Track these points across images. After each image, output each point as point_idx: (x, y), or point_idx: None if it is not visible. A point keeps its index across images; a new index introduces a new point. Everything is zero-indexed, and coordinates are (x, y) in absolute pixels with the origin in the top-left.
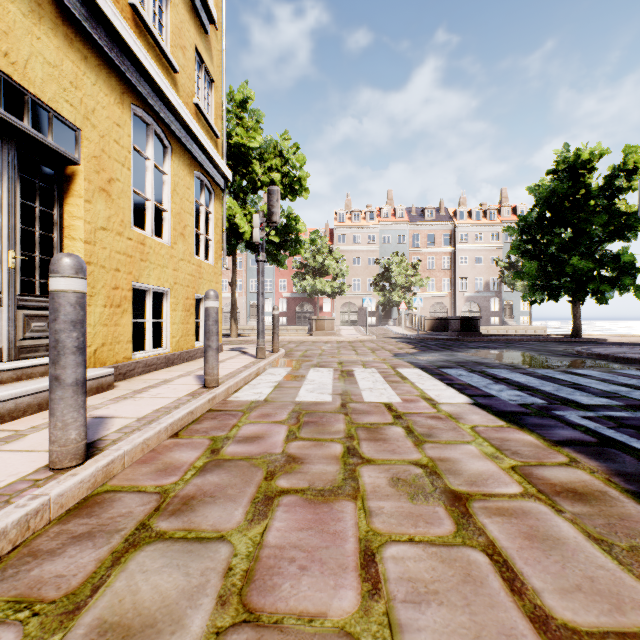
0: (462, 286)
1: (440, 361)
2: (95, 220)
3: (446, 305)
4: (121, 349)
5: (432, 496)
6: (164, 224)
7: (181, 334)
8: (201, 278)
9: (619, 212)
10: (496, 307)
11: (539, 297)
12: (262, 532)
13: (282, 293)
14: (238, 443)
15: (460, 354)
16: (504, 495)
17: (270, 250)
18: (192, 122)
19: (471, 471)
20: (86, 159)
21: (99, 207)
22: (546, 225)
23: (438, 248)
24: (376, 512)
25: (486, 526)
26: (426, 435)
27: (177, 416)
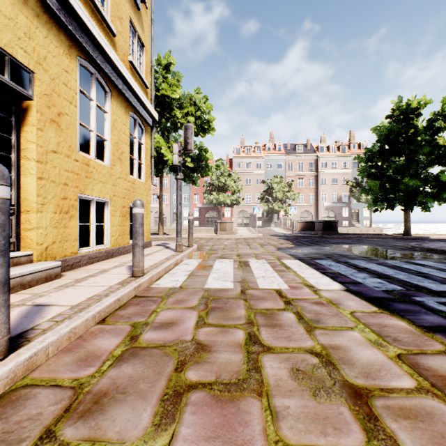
0: (322, 199)
1: (312, 254)
2: (46, 144)
3: (311, 212)
4: (69, 246)
5: (333, 392)
6: (105, 150)
7: (119, 234)
8: (134, 192)
9: (438, 145)
10: (346, 214)
11: (380, 206)
12: (168, 443)
13: (196, 204)
14: (155, 329)
15: (326, 248)
16: (401, 390)
17: (187, 173)
18: (127, 74)
19: (362, 360)
20: (38, 96)
21: (50, 134)
22: (385, 155)
23: (306, 172)
24: (282, 413)
25: (396, 433)
26: (314, 321)
27: (105, 304)
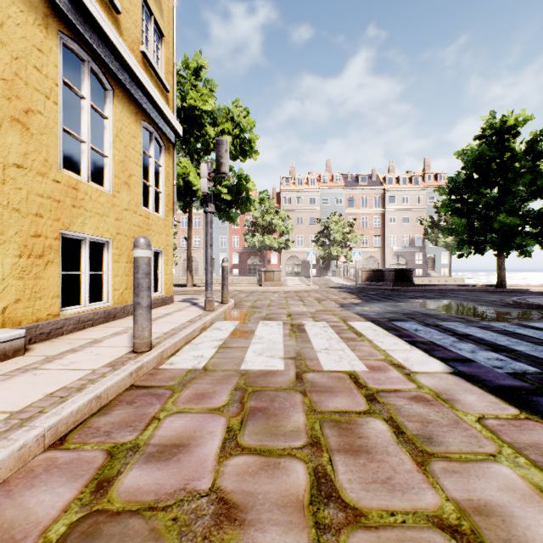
0: (391, 242)
1: (388, 312)
2: (4, 154)
3: (377, 259)
4: (44, 305)
5: None
6: (105, 171)
7: (125, 286)
8: (149, 230)
9: (541, 173)
10: (420, 260)
11: (466, 251)
12: None
13: (235, 248)
14: (146, 462)
15: (403, 304)
16: None
17: (223, 208)
18: (136, 66)
19: None
20: None
21: (10, 140)
22: (473, 185)
23: (370, 209)
24: None
25: None
26: (424, 439)
27: (67, 410)
